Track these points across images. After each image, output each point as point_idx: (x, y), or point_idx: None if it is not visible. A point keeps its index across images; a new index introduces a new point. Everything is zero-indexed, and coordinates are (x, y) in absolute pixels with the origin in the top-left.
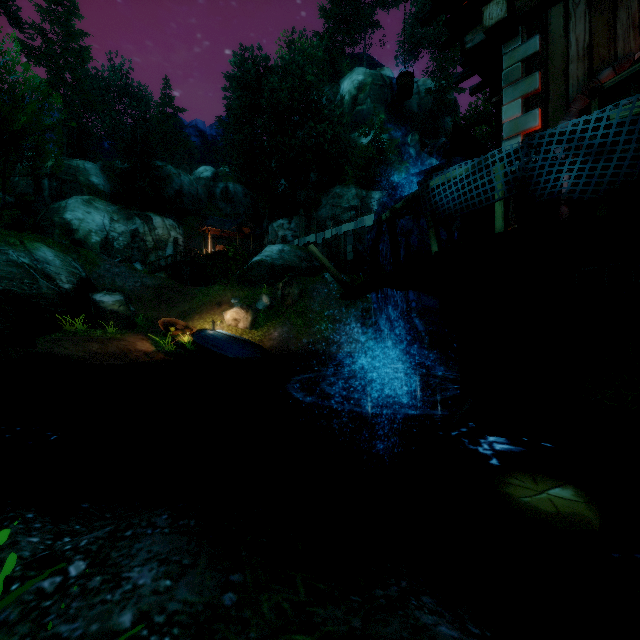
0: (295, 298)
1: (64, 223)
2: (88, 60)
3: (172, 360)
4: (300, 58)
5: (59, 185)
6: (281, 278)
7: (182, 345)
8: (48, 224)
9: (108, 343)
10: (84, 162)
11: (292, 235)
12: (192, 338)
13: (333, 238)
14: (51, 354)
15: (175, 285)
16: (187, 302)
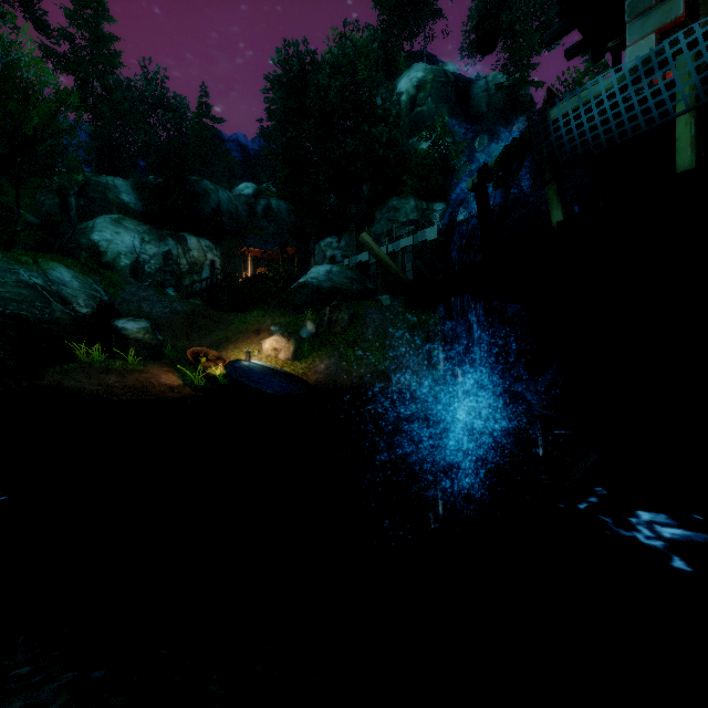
0: (345, 325)
1: (91, 245)
2: (118, 66)
3: (201, 396)
4: (351, 52)
5: (87, 204)
6: (329, 302)
7: (213, 378)
8: (74, 246)
9: (128, 375)
10: (114, 178)
11: (342, 255)
12: (225, 370)
13: (389, 256)
14: (59, 387)
15: (209, 311)
16: (221, 330)
